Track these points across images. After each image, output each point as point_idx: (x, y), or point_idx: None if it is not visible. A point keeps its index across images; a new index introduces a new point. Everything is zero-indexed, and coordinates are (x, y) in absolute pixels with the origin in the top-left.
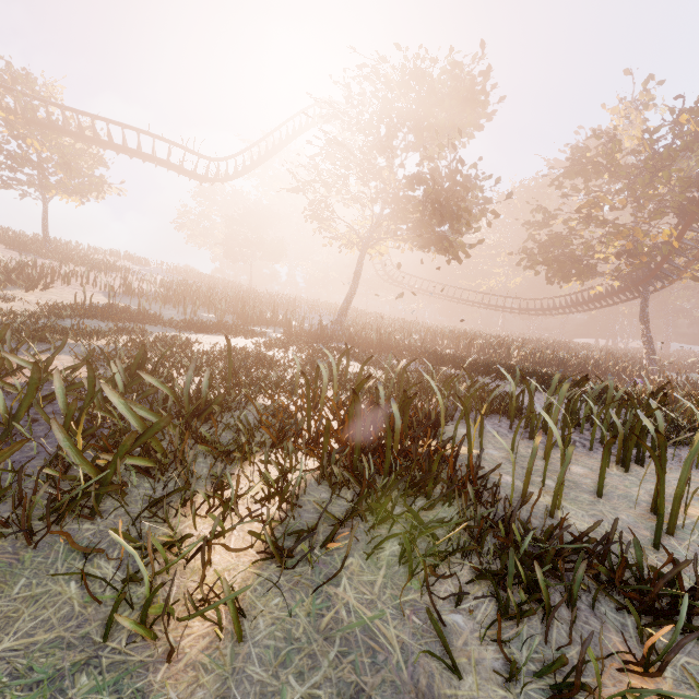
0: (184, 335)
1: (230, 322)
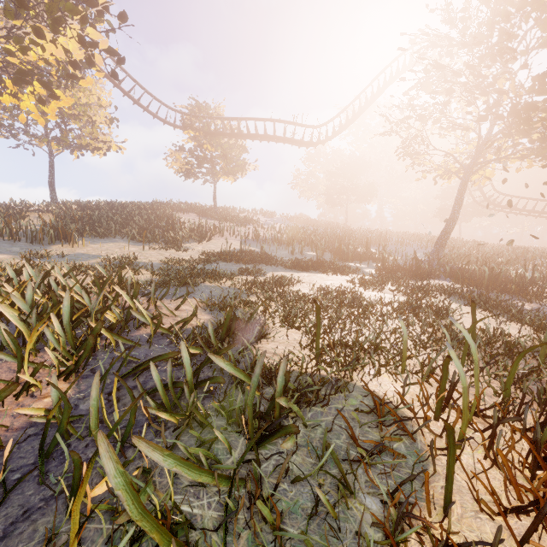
0: (289, 274)
1: (328, 259)
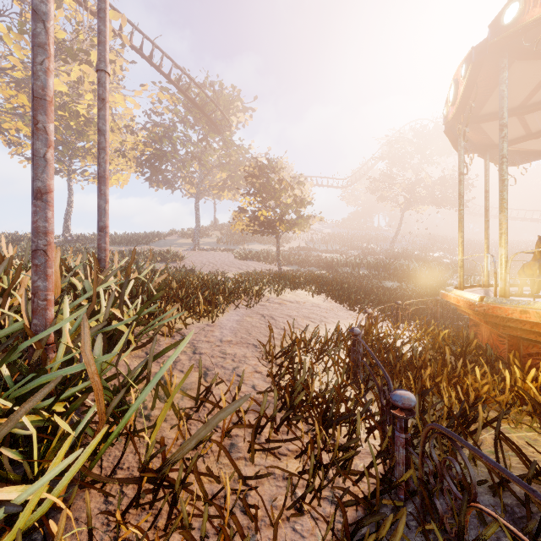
0: (322, 254)
1: (343, 250)
